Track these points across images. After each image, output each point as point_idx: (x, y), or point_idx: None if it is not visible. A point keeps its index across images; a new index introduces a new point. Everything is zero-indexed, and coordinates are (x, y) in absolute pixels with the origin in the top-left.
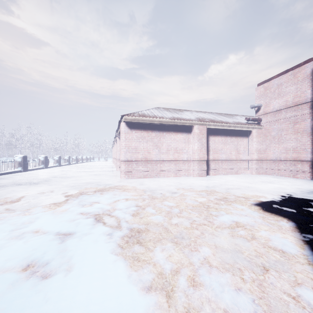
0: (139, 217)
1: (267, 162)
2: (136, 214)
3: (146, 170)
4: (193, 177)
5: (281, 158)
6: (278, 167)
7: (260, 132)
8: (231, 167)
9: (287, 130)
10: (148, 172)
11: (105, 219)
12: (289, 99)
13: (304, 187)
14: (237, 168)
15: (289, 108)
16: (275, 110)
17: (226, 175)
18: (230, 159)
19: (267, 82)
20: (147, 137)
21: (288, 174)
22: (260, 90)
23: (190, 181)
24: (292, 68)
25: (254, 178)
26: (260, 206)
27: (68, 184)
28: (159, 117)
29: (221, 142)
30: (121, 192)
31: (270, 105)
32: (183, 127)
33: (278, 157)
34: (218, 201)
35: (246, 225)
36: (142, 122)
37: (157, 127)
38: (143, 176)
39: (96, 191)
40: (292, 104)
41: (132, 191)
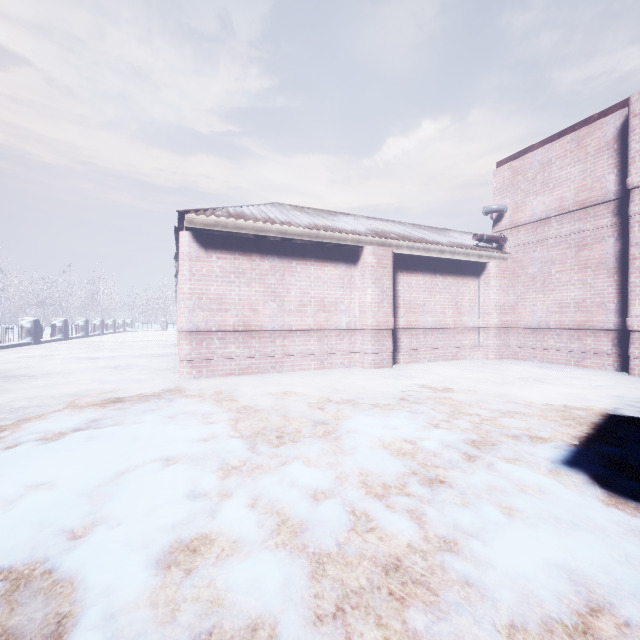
0: (183, 573)
1: (519, 333)
2: (174, 551)
3: (248, 356)
4: (363, 370)
5: (551, 323)
6: (542, 345)
7: (504, 267)
8: (445, 345)
9: (562, 263)
10: (252, 359)
11: (20, 604)
12: (567, 195)
13: (620, 391)
14: (458, 346)
15: (568, 215)
16: (536, 218)
17: (434, 363)
18: (442, 325)
19: (518, 158)
20: (251, 272)
21: (565, 359)
22: (503, 175)
23: (358, 381)
24: (573, 128)
25: (496, 369)
26: (580, 469)
27: (11, 402)
28: (281, 221)
29: (424, 288)
30: (157, 431)
31: (525, 209)
32: (338, 251)
33: (543, 321)
34: (453, 456)
35: (618, 599)
36: (235, 232)
37: (275, 247)
38: (238, 371)
39: (79, 427)
40: (575, 206)
41: (196, 423)
